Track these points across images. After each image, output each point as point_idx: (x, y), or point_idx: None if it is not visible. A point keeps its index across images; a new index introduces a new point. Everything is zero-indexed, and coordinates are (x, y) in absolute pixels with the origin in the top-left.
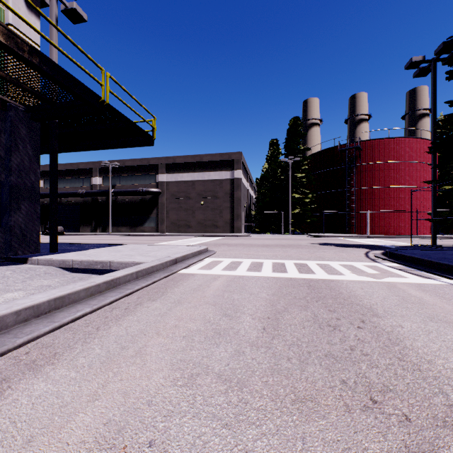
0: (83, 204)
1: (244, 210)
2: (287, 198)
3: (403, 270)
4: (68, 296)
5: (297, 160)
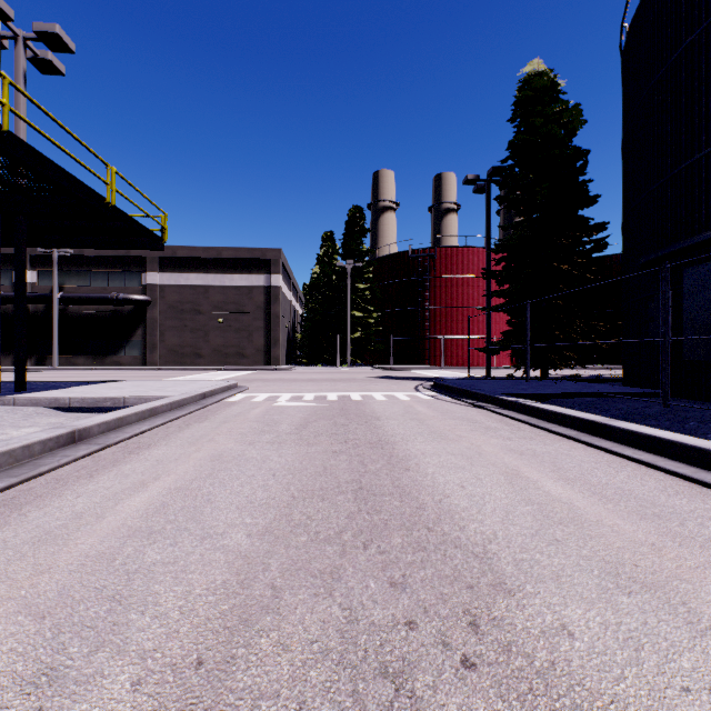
0: None
1: (285, 332)
2: (345, 317)
3: (433, 397)
4: (125, 418)
5: (358, 266)
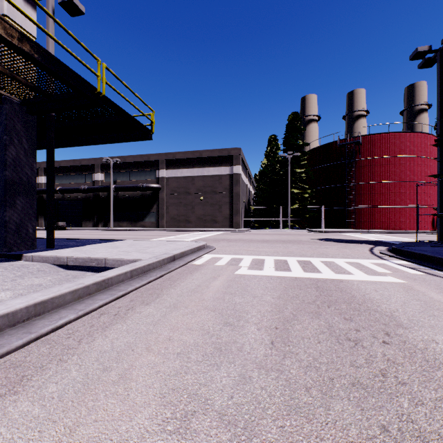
0: (85, 200)
1: (243, 205)
2: (286, 193)
3: (416, 269)
4: (51, 300)
5: (296, 155)
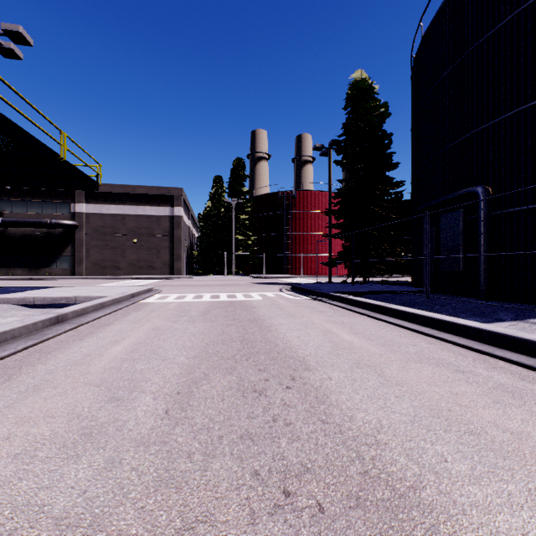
0: None
1: (185, 250)
2: (230, 239)
3: (291, 295)
4: (87, 308)
5: (240, 202)
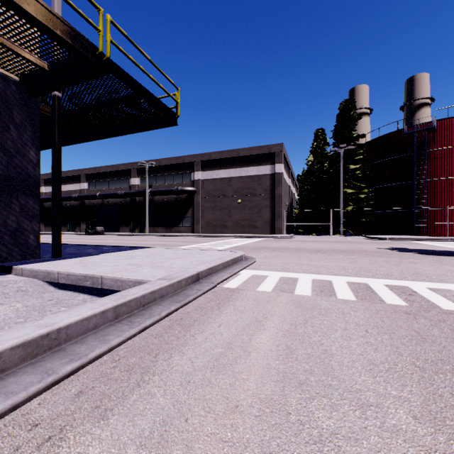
0: (122, 205)
1: (285, 209)
2: (337, 194)
3: None
4: None
5: (350, 148)
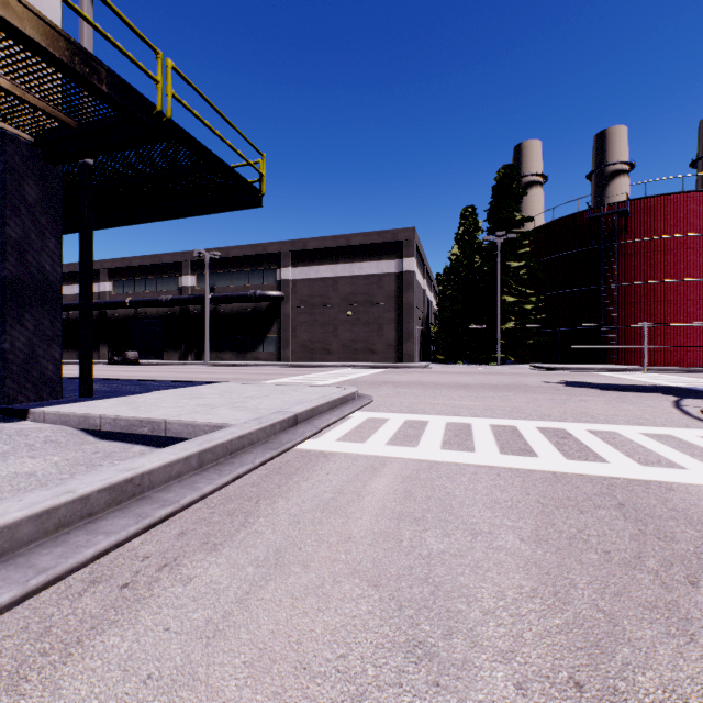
0: (168, 318)
1: (419, 325)
2: (492, 303)
3: None
4: None
5: (511, 238)
